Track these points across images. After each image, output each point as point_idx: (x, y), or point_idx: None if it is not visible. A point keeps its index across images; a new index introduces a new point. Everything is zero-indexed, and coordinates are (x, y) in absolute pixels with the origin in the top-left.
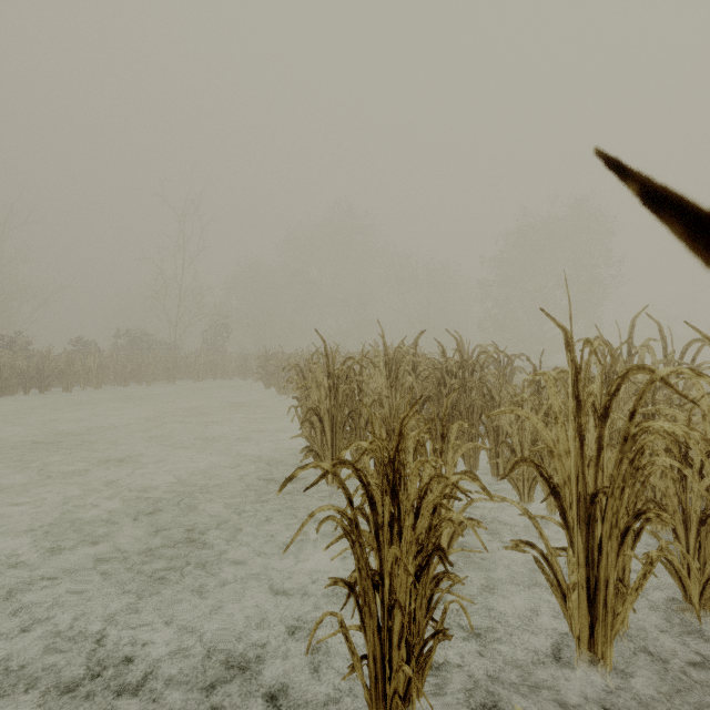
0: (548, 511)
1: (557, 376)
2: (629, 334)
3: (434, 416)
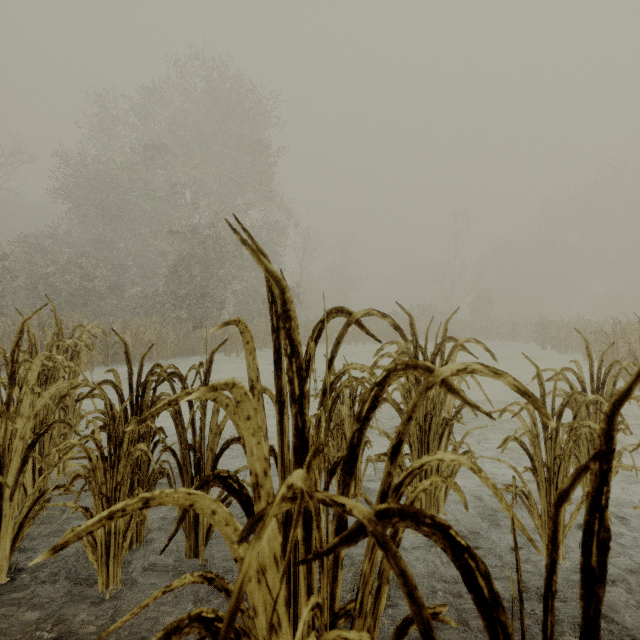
0: None
1: None
2: None
3: None
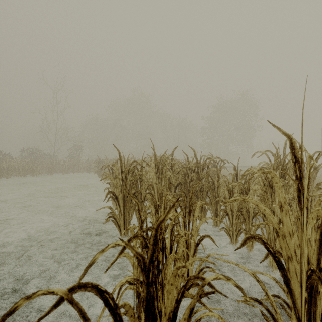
0: (247, 249)
1: (257, 172)
2: (284, 148)
3: (184, 199)
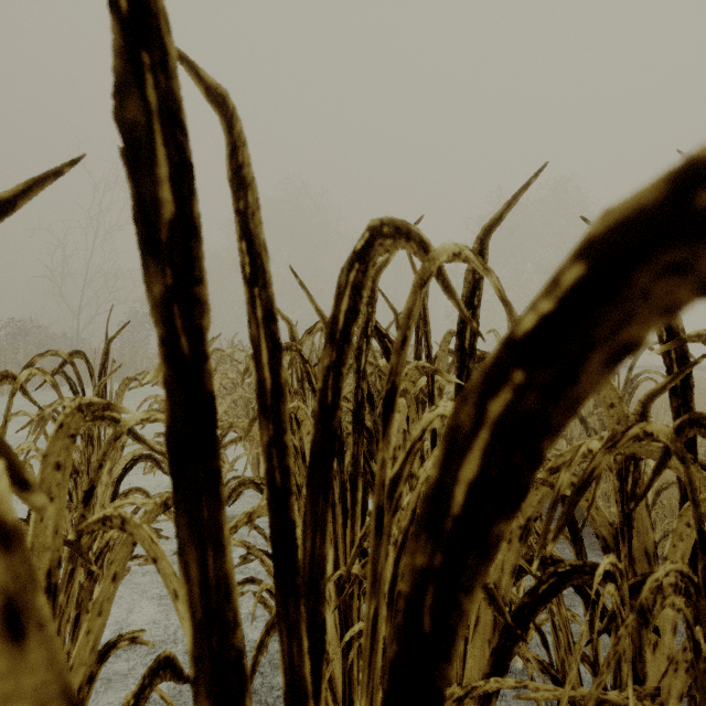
0: None
1: None
2: None
3: None
